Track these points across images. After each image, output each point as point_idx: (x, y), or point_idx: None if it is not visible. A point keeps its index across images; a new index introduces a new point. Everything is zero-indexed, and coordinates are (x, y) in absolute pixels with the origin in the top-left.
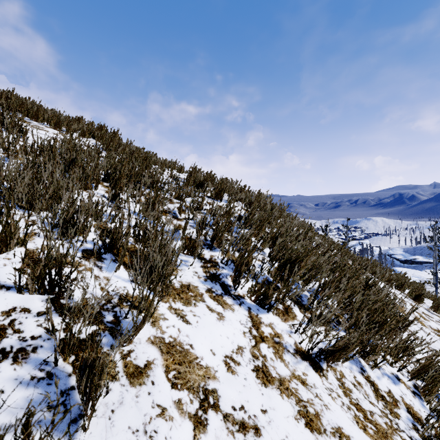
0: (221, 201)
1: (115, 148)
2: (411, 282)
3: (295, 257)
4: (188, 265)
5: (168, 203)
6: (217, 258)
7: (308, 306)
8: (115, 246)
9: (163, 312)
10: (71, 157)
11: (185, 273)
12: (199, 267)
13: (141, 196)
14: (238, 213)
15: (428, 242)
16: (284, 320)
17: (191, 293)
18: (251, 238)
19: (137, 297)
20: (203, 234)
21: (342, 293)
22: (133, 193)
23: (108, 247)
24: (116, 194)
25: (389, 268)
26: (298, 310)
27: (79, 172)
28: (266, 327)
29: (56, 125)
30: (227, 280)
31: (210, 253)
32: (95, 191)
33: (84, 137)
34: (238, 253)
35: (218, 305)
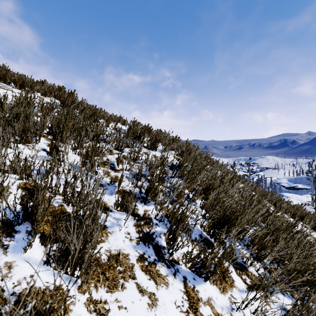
0: (155, 151)
1: (68, 105)
2: (310, 214)
3: (231, 215)
4: (119, 227)
5: (108, 154)
6: (151, 213)
7: (243, 265)
8: (34, 213)
9: (77, 313)
10: (15, 113)
11: (116, 236)
12: (131, 226)
13: (81, 149)
14: (170, 162)
15: (308, 175)
16: (223, 289)
17: (119, 268)
18: (184, 191)
19: (44, 292)
20: (138, 186)
21: (278, 252)
22: (74, 146)
23: (23, 216)
24: (55, 148)
25: (289, 201)
26: (234, 271)
27: (21, 126)
28: (204, 306)
29: (21, 86)
30: (160, 239)
31: (143, 207)
32: (37, 145)
33: (46, 96)
34: (172, 205)
35: (151, 280)
